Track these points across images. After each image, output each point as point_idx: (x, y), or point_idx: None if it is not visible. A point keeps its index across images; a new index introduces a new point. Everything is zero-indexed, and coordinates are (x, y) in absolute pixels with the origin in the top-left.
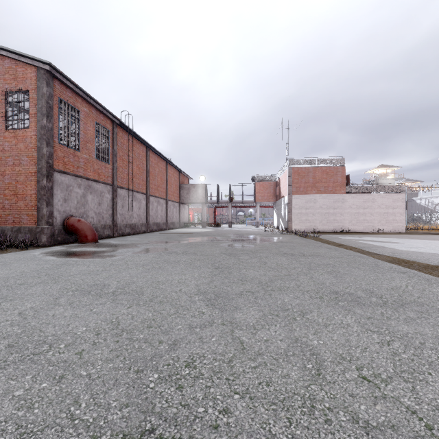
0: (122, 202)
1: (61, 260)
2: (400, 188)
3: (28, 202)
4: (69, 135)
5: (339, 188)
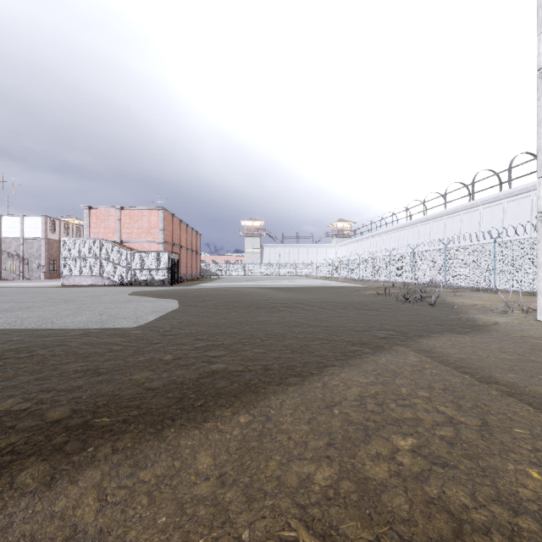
0: None
1: None
2: None
3: None
4: None
5: None
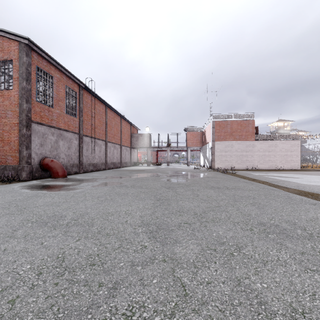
0: (86, 147)
1: (33, 192)
2: (296, 137)
3: (12, 146)
4: (45, 95)
5: (250, 136)
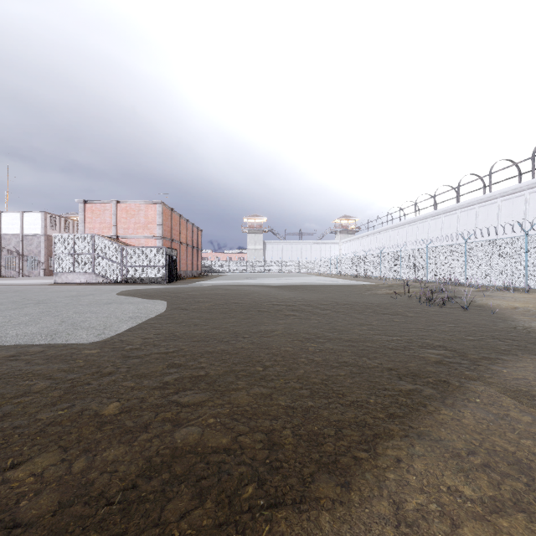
0: None
1: None
2: None
3: None
4: None
5: None
